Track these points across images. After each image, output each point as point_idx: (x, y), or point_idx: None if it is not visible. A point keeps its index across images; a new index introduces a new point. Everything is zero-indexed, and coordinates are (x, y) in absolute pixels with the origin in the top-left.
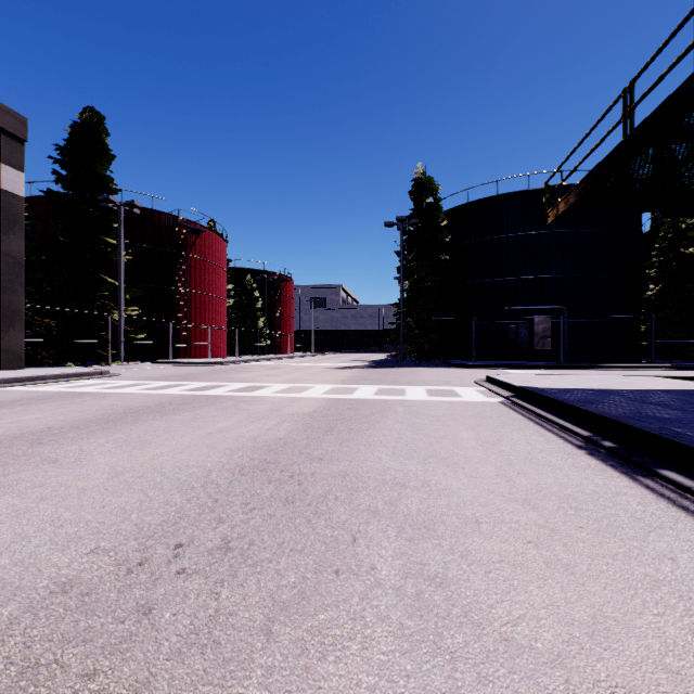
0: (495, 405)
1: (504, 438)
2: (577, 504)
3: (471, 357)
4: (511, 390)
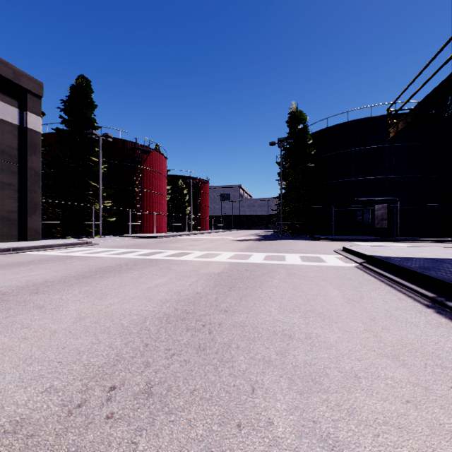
0: (352, 269)
1: (365, 297)
2: (441, 362)
3: (329, 233)
4: (362, 258)
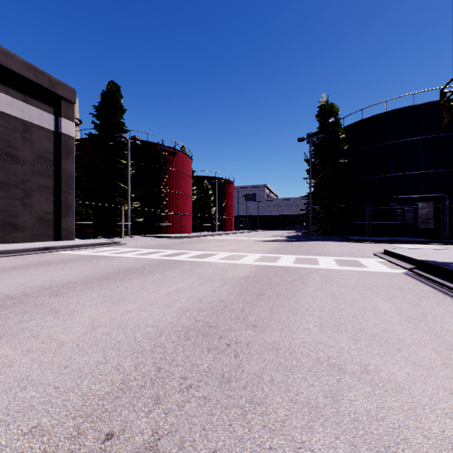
0: (400, 276)
1: (428, 313)
2: None
3: (364, 234)
4: (411, 263)
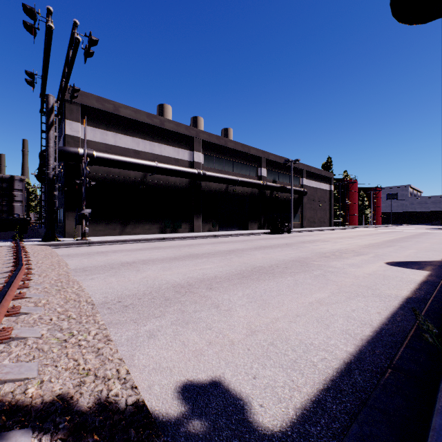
0: None
1: None
2: None
3: None
4: None
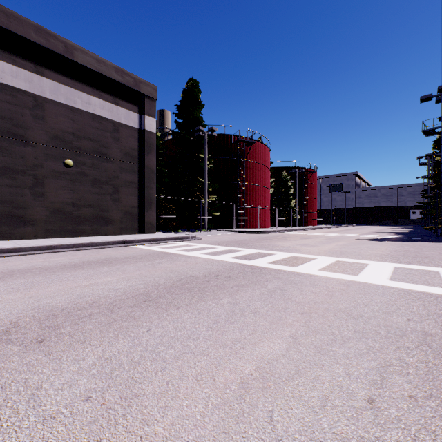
0: None
1: None
2: None
3: None
4: None
